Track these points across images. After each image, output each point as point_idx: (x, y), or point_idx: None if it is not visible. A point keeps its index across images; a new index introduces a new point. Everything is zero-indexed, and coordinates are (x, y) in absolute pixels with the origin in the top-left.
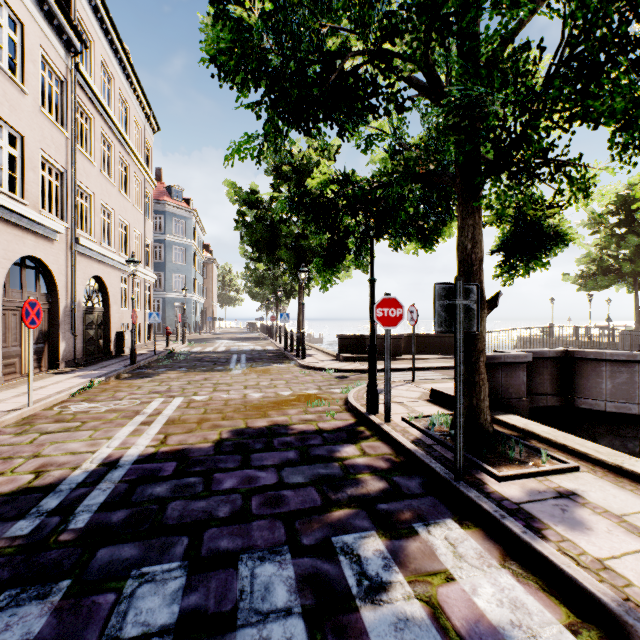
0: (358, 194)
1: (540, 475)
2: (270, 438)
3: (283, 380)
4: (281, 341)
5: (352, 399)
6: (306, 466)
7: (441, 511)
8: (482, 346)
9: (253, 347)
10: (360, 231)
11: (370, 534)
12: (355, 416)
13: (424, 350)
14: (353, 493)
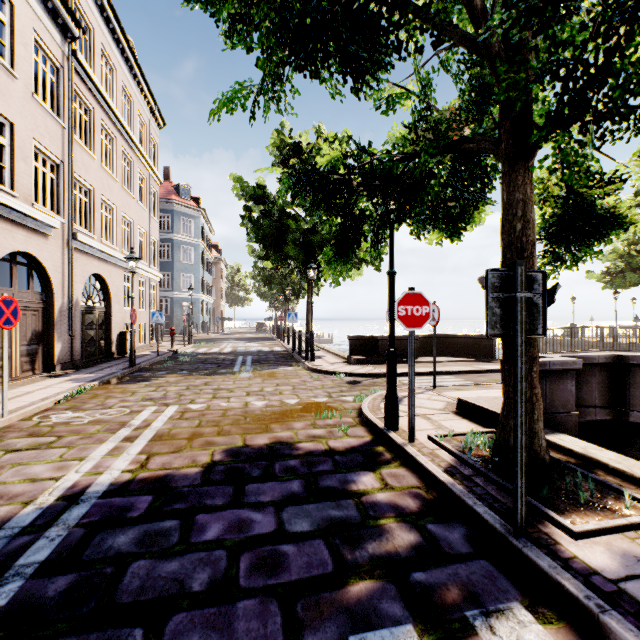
0: (376, 168)
1: (629, 529)
2: (271, 461)
3: (289, 385)
4: (289, 342)
5: (367, 410)
6: (313, 504)
7: (502, 587)
8: (535, 352)
9: (260, 348)
10: (379, 212)
11: (405, 631)
12: (371, 432)
13: (441, 352)
14: (376, 551)
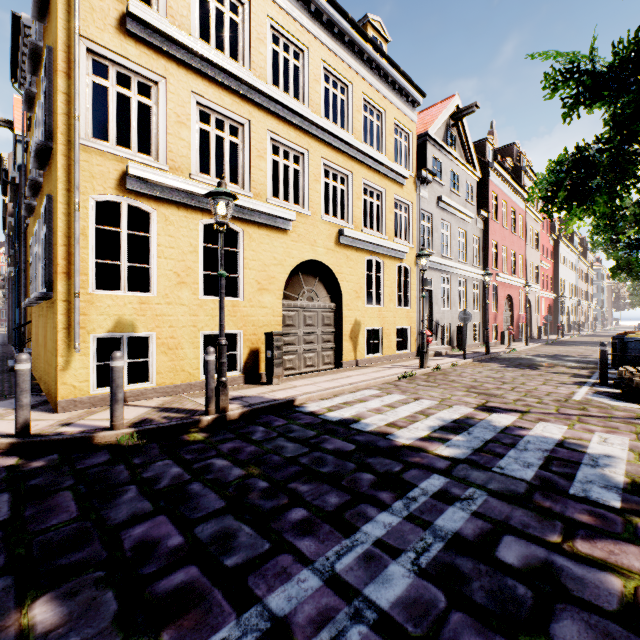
0: None
1: None
2: None
3: None
4: None
5: None
6: None
7: None
8: None
9: None
10: None
11: None
12: None
13: None
14: None
